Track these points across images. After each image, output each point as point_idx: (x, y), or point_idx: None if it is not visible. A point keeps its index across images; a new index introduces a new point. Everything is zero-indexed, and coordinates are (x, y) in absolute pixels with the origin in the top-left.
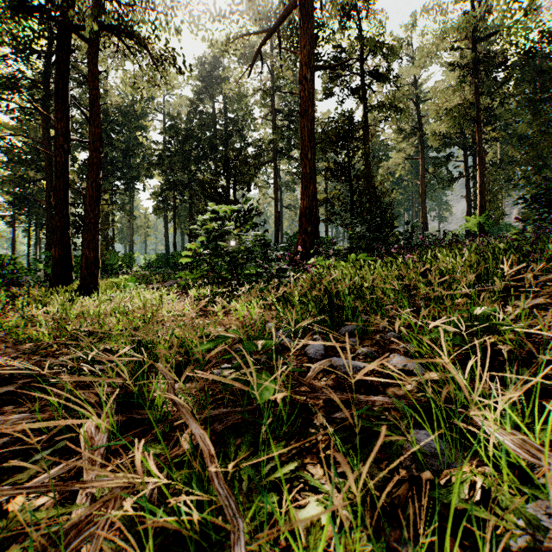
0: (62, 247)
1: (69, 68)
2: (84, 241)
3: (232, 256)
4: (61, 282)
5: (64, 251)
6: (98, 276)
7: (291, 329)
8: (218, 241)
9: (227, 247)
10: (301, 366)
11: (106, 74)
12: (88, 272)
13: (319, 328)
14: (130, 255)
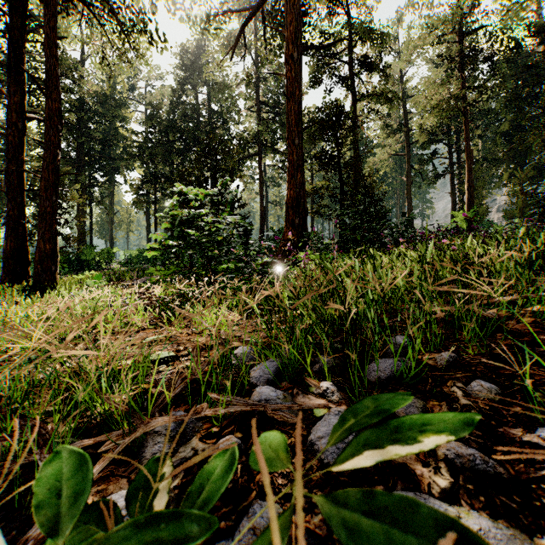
0: (17, 239)
1: (26, 36)
2: (39, 231)
3: (205, 247)
4: (15, 279)
5: (19, 243)
6: (56, 272)
7: (278, 362)
8: (186, 227)
9: (198, 236)
10: (306, 501)
11: (83, 60)
12: (43, 267)
13: (327, 359)
14: (109, 251)
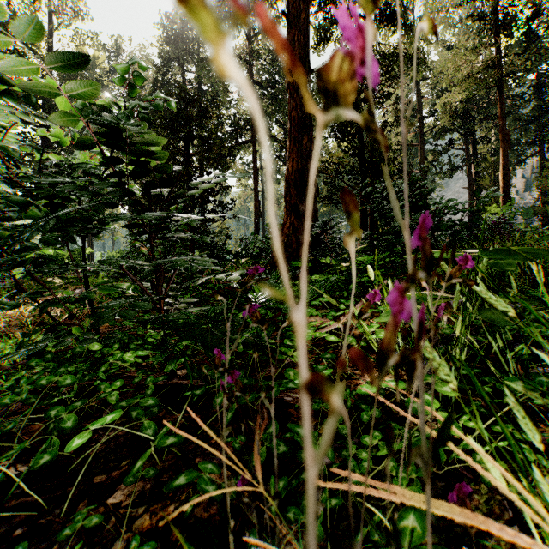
0: None
1: None
2: None
3: None
4: None
5: None
6: None
7: None
8: None
9: None
10: None
11: (50, 32)
12: None
13: None
14: (80, 252)
